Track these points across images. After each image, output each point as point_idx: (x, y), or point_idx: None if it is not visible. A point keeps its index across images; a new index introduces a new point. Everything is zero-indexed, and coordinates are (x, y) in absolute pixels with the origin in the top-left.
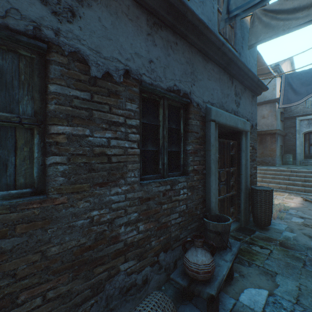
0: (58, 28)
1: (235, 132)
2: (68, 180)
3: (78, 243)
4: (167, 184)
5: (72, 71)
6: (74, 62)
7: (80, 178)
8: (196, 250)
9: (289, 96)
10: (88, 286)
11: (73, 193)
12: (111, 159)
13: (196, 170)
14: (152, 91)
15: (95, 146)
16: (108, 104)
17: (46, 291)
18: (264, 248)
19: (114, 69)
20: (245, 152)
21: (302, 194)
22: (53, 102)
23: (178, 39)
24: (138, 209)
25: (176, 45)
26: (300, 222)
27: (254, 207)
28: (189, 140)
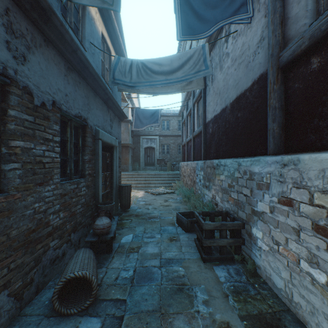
0: (17, 68)
1: (109, 147)
2: (22, 181)
3: (27, 228)
4: (75, 184)
5: (24, 100)
6: (25, 94)
7: (28, 180)
8: (102, 218)
9: (138, 123)
10: (33, 259)
11: (25, 191)
12: (46, 165)
13: (90, 174)
14: (65, 115)
15: (37, 156)
16: (44, 125)
17: (10, 264)
18: (128, 220)
19: (47, 100)
20: (116, 161)
21: (144, 189)
22: (13, 123)
23: (81, 79)
24: (60, 202)
25: (80, 83)
26: (144, 203)
27: (121, 198)
28: (86, 152)
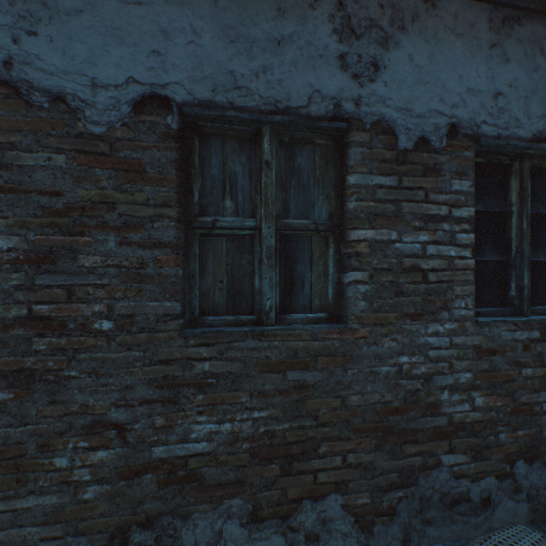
0: (358, 95)
1: None
2: (370, 305)
3: (381, 399)
4: (532, 328)
5: (374, 150)
6: (376, 136)
7: (384, 304)
8: None
9: None
10: (394, 467)
11: (375, 325)
12: (427, 276)
13: None
14: (496, 150)
15: (404, 257)
16: (423, 188)
17: (346, 452)
18: None
19: (431, 130)
20: None
21: None
22: (352, 198)
23: None
24: (472, 366)
25: None
26: None
27: None
28: None
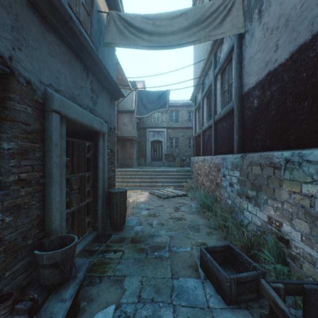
0: None
1: (92, 133)
2: None
3: None
4: None
5: None
6: None
7: None
8: None
9: (141, 109)
10: None
11: None
12: None
13: (26, 180)
14: None
15: None
16: None
17: None
18: (118, 252)
19: None
20: (103, 154)
21: (149, 189)
22: None
23: None
24: None
25: None
26: (146, 214)
27: (111, 211)
28: (9, 133)
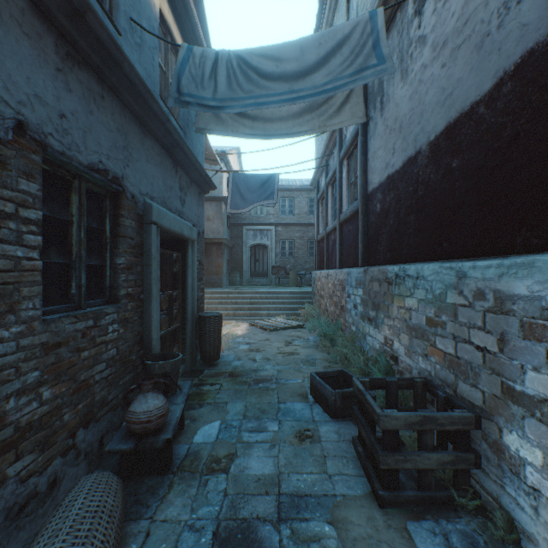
0: None
1: (179, 241)
2: None
3: None
4: (89, 318)
5: None
6: None
7: None
8: (146, 396)
9: (237, 200)
10: None
11: None
12: None
13: (132, 294)
14: (62, 164)
15: None
16: None
17: None
18: (215, 385)
19: None
20: (192, 268)
21: (249, 319)
22: None
23: (105, 90)
24: (41, 364)
25: (102, 99)
26: (247, 349)
27: (202, 341)
28: (121, 248)
